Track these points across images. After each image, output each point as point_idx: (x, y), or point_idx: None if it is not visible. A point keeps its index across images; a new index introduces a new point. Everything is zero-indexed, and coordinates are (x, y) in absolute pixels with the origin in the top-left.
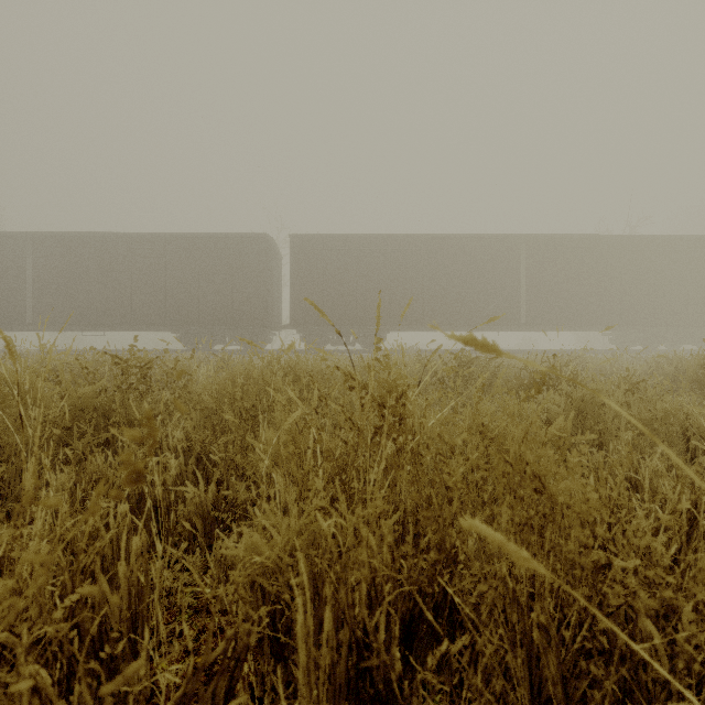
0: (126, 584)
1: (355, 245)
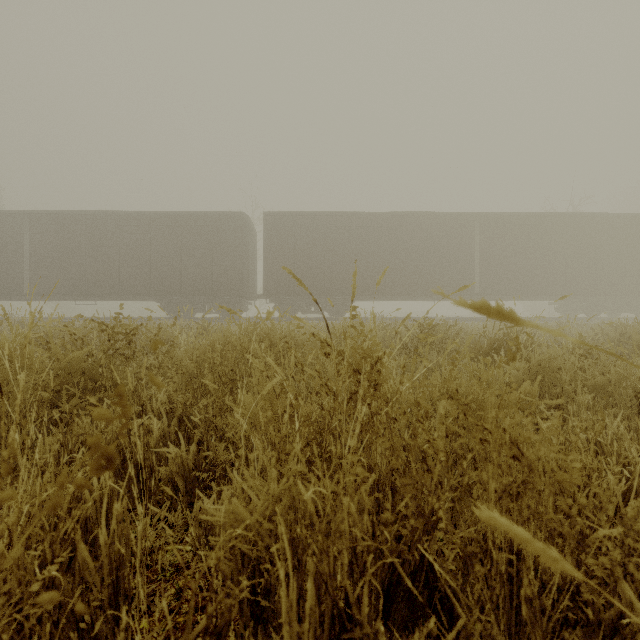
0: (107, 551)
1: (323, 222)
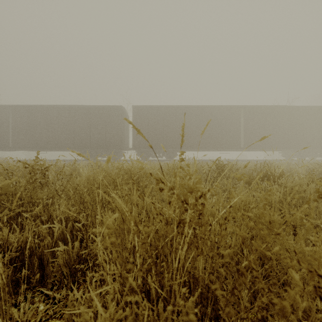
0: None
1: (163, 110)
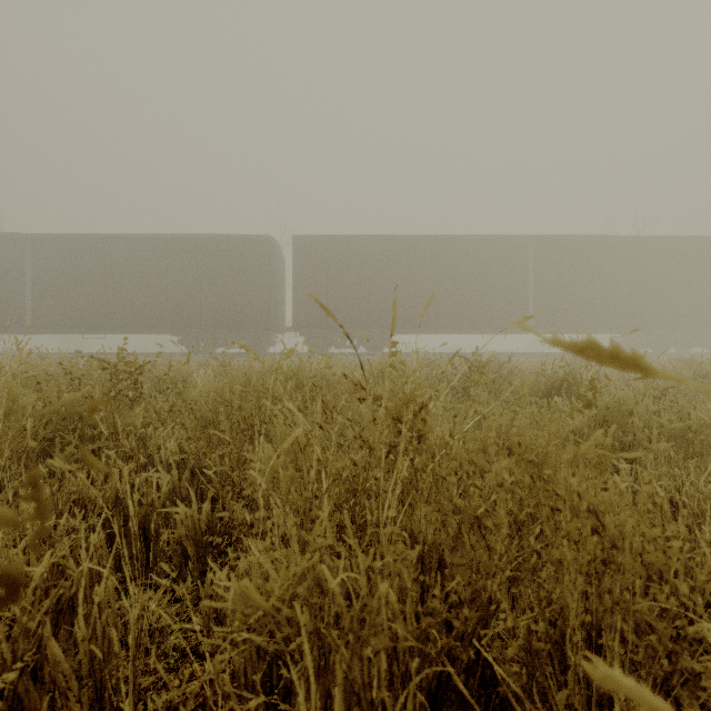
0: (86, 647)
1: (359, 246)
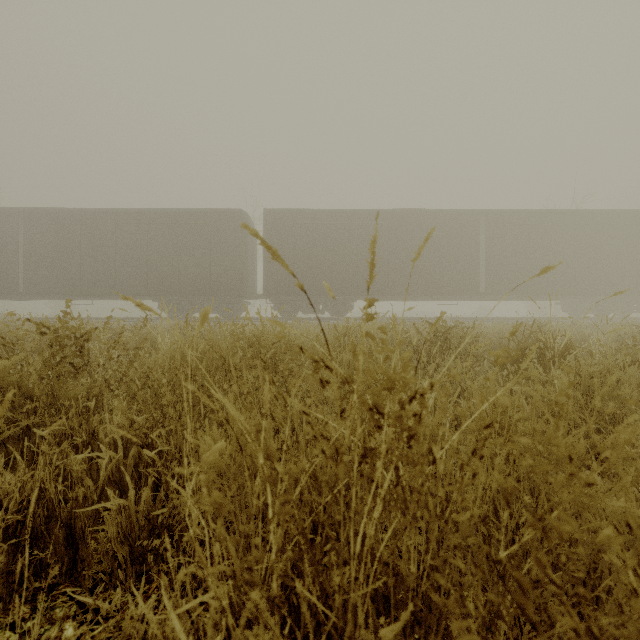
0: None
1: (324, 219)
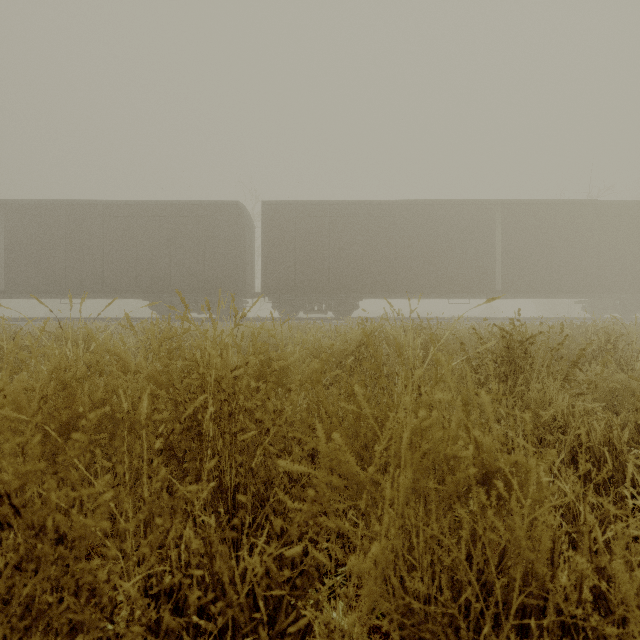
0: None
1: (327, 211)
